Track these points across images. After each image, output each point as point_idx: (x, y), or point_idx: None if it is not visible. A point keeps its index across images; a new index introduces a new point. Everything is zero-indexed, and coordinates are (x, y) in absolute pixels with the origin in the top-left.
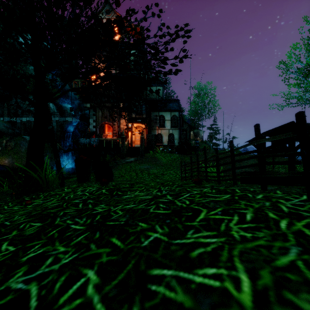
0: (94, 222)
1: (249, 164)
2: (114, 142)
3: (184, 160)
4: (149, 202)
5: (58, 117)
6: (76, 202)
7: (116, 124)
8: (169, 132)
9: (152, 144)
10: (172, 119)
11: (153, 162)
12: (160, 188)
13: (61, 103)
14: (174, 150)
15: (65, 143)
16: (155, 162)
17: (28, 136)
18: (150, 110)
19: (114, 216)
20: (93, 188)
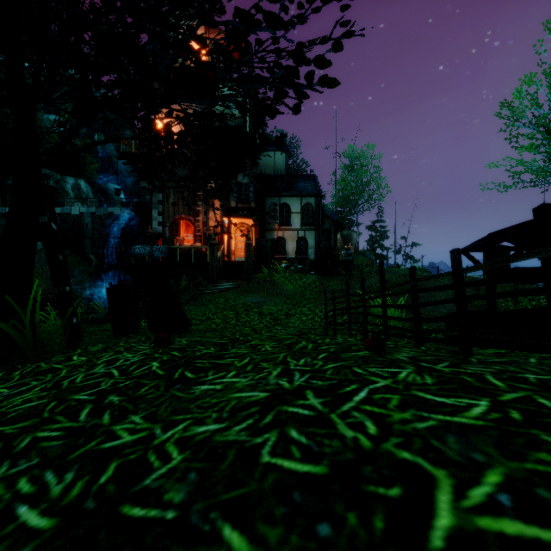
0: (89, 495)
1: (450, 294)
2: (197, 252)
3: (327, 286)
4: (259, 415)
5: (96, 208)
6: (79, 399)
7: (202, 220)
8: (298, 235)
9: (268, 256)
10: (304, 211)
11: (269, 291)
12: (287, 363)
13: (102, 182)
14: (307, 267)
15: (106, 255)
16: (272, 290)
17: (39, 241)
18: (264, 194)
19: (153, 471)
20: (134, 357)
